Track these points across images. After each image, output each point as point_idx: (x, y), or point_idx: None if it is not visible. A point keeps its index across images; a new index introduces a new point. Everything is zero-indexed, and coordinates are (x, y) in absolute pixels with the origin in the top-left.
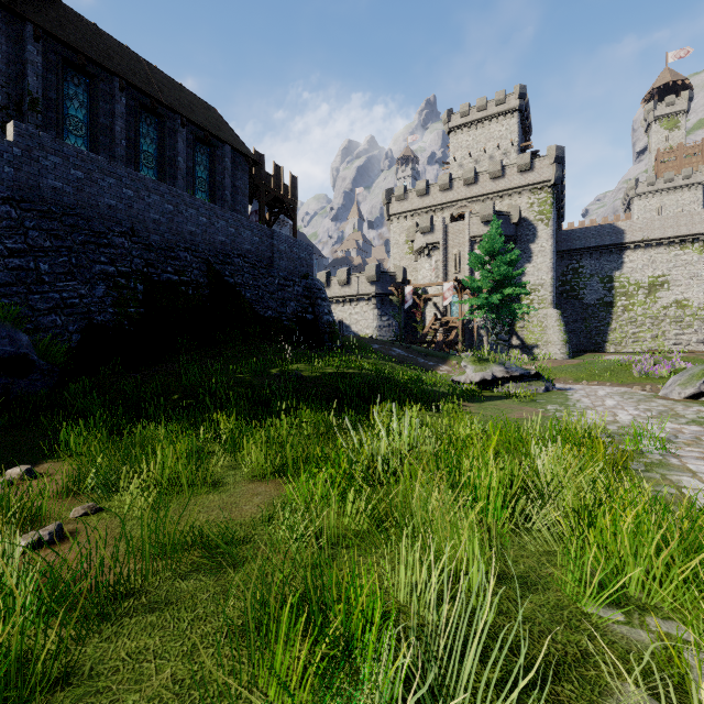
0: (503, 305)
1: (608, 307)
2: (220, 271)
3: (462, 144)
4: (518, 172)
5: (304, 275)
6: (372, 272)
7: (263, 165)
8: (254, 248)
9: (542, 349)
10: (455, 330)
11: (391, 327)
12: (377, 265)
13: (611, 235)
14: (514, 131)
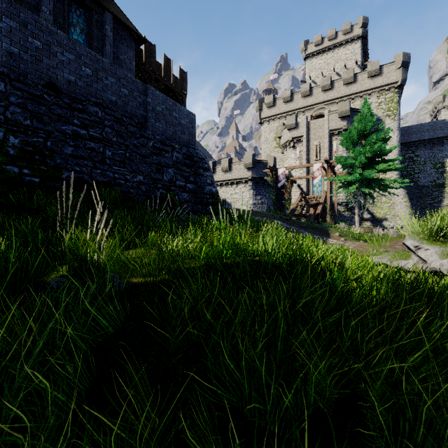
0: (374, 180)
1: (440, 187)
2: (64, 116)
3: (316, 66)
4: (368, 77)
5: (185, 143)
6: (249, 160)
7: (153, 54)
8: (121, 100)
9: (391, 221)
10: (321, 205)
11: (263, 204)
12: (253, 155)
13: (443, 129)
14: (357, 53)
